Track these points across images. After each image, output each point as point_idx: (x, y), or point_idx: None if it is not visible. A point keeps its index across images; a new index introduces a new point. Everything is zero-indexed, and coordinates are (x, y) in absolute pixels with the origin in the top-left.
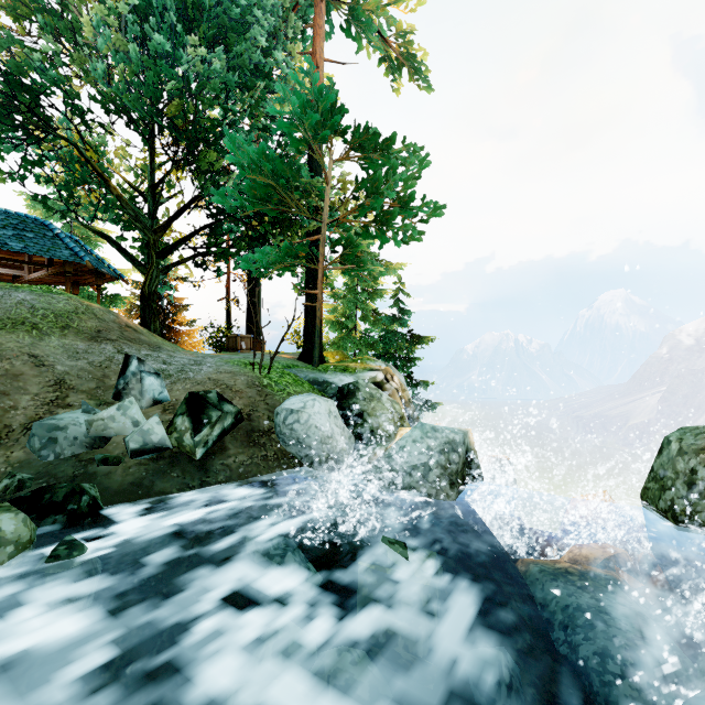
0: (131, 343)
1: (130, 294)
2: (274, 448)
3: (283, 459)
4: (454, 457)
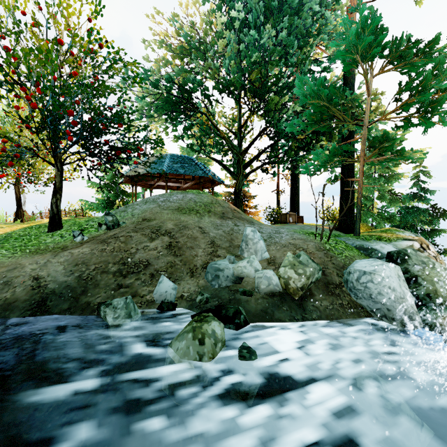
0: (239, 219)
1: (224, 192)
2: (347, 299)
3: (355, 308)
4: None
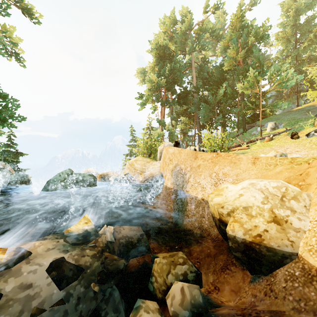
0: None
1: None
2: None
3: None
4: (23, 178)
